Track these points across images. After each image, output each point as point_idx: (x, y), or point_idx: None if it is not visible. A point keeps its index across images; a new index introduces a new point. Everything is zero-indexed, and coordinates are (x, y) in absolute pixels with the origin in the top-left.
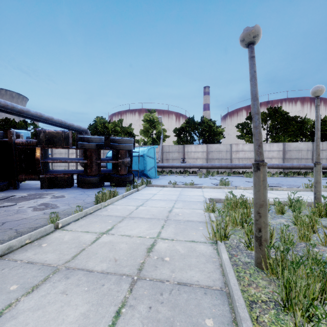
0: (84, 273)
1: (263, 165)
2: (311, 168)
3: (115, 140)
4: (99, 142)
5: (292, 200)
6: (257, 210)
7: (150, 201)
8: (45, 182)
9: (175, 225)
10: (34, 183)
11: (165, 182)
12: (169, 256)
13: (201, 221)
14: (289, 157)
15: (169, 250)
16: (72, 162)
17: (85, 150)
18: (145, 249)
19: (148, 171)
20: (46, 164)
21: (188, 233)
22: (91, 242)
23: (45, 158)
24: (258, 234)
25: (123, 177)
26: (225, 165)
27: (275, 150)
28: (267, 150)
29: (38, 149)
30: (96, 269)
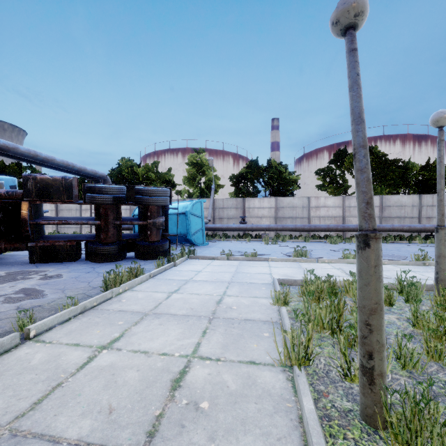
0: (41, 445)
1: (376, 238)
2: (418, 230)
3: (142, 191)
4: (118, 194)
5: (402, 283)
6: (365, 319)
7: (191, 283)
8: (36, 254)
9: (225, 328)
10: (24, 254)
11: (217, 251)
12: (209, 398)
13: (266, 320)
14: (388, 215)
15: (210, 383)
16: (78, 224)
17: (97, 206)
18: (168, 382)
19: (193, 235)
20: (38, 227)
21: (245, 345)
22: (77, 367)
23: (36, 218)
24: (367, 363)
25: (155, 245)
26: (300, 226)
27: None
28: None
29: (25, 205)
30: (68, 434)
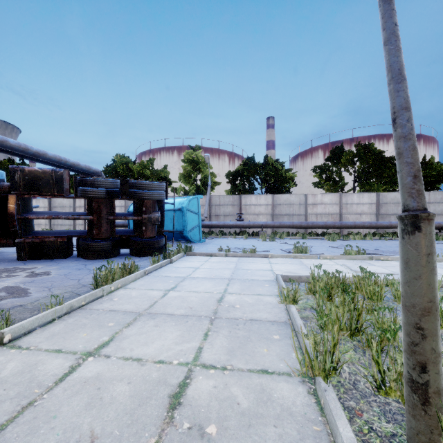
0: None
1: (429, 219)
2: None
3: (137, 185)
4: (112, 188)
5: None
6: (415, 322)
7: (189, 280)
8: (24, 250)
9: (229, 330)
10: (13, 251)
11: (214, 248)
12: (216, 419)
13: (274, 320)
14: (385, 212)
15: (216, 399)
16: (69, 219)
17: (90, 201)
18: (165, 399)
19: (190, 232)
20: (26, 222)
21: (254, 349)
22: (56, 380)
23: (24, 212)
24: (419, 377)
25: (150, 241)
26: (298, 223)
27: (366, 203)
28: (355, 203)
29: (12, 198)
30: None
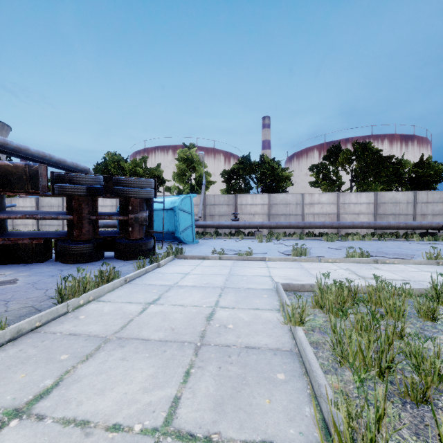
0: None
1: None
2: (415, 227)
3: (121, 182)
4: (93, 185)
5: (439, 289)
6: None
7: (176, 289)
8: None
9: (218, 364)
10: None
11: (208, 249)
12: None
13: (276, 348)
14: (383, 212)
15: None
16: (46, 219)
17: (69, 199)
18: None
19: (182, 233)
20: None
21: (252, 400)
22: None
23: None
24: None
25: (136, 243)
26: (295, 223)
27: (364, 202)
28: (353, 202)
29: None
30: None
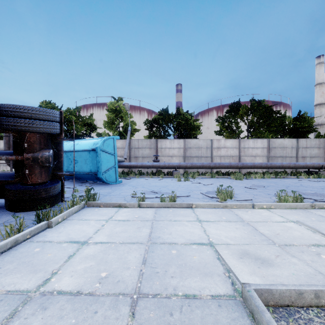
0: None
1: None
2: (301, 167)
3: (6, 109)
4: None
5: None
6: None
7: (23, 319)
8: None
9: None
10: None
11: (128, 191)
12: None
13: None
14: (274, 154)
15: None
16: None
17: None
18: None
19: (104, 173)
20: None
21: None
22: None
23: None
24: None
25: (32, 190)
26: (207, 164)
27: (259, 147)
28: (251, 147)
29: None
30: None
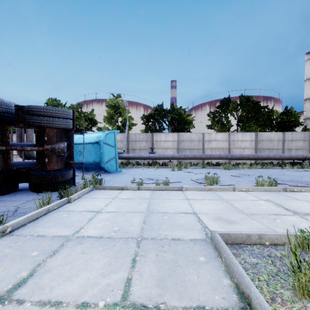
0: None
1: None
2: (286, 158)
3: (32, 109)
4: None
5: None
6: None
7: (70, 247)
8: None
9: None
10: None
11: (128, 178)
12: None
13: None
14: (261, 147)
15: None
16: None
17: None
18: None
19: (106, 163)
20: None
21: None
22: None
23: None
24: None
25: (51, 175)
26: (198, 155)
27: (248, 140)
28: (240, 140)
29: None
30: None
